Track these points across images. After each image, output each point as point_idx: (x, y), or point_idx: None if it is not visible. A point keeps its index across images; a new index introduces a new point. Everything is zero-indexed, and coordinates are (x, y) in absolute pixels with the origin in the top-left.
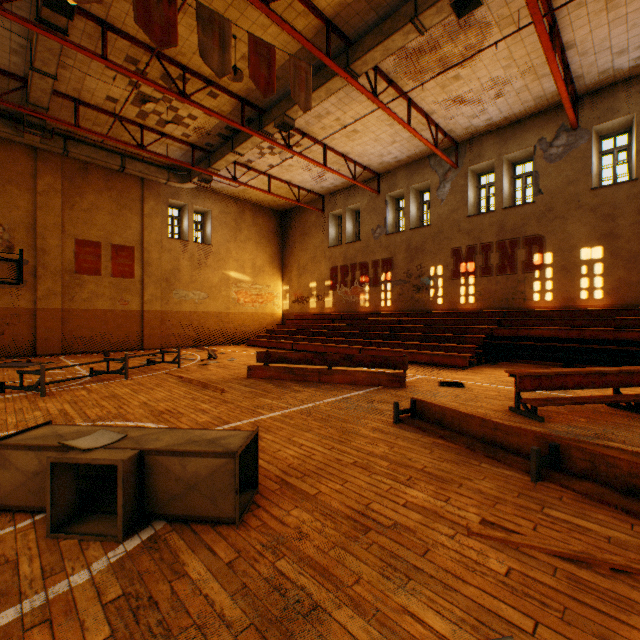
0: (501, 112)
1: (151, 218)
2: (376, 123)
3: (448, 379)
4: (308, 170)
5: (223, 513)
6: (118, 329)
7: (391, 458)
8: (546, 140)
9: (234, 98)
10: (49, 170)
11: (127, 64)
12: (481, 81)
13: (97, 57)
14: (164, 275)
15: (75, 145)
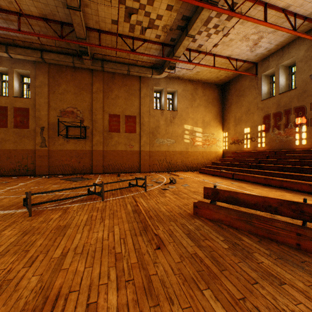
0: None
1: (144, 99)
2: None
3: None
4: (245, 40)
5: None
6: (128, 161)
7: None
8: None
9: None
10: (97, 80)
11: None
12: None
13: None
14: (151, 130)
15: (106, 63)
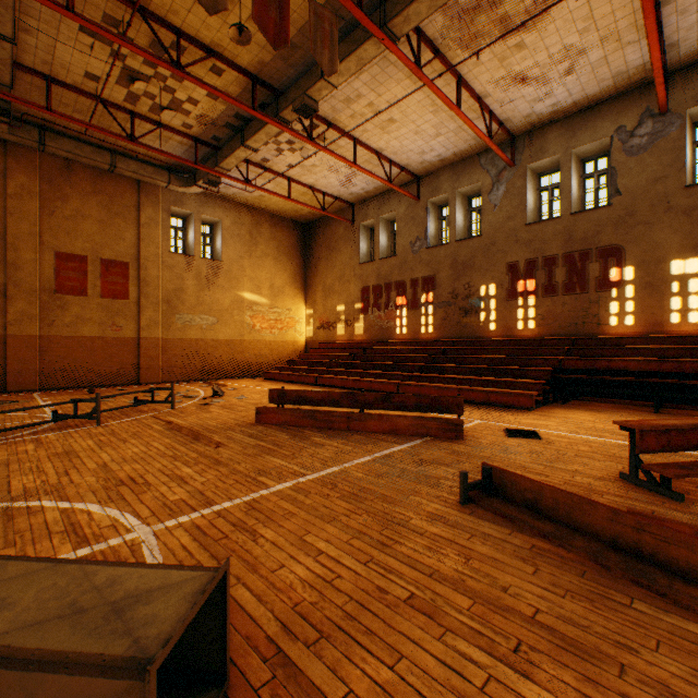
0: (571, 94)
1: (149, 228)
2: (417, 109)
3: (515, 425)
4: (335, 171)
5: None
6: (109, 360)
7: (472, 587)
8: (626, 129)
9: (243, 74)
10: (22, 168)
11: (106, 26)
12: (550, 51)
13: (60, 8)
14: (165, 296)
15: (53, 138)
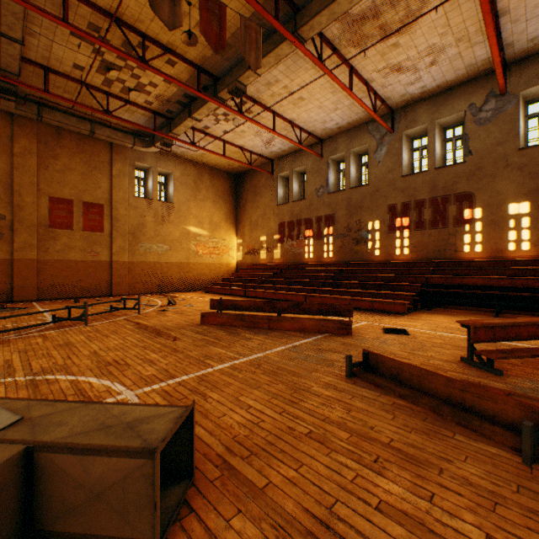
0: (434, 80)
1: (119, 179)
2: (320, 91)
3: (391, 325)
4: (259, 136)
5: (138, 533)
6: (89, 278)
7: (350, 426)
8: (476, 105)
9: (190, 65)
10: (25, 134)
11: (90, 31)
12: (418, 49)
13: (58, 20)
14: (131, 229)
15: (48, 111)
